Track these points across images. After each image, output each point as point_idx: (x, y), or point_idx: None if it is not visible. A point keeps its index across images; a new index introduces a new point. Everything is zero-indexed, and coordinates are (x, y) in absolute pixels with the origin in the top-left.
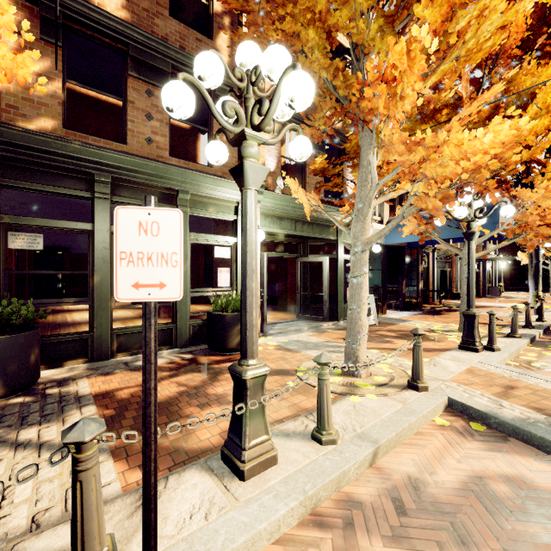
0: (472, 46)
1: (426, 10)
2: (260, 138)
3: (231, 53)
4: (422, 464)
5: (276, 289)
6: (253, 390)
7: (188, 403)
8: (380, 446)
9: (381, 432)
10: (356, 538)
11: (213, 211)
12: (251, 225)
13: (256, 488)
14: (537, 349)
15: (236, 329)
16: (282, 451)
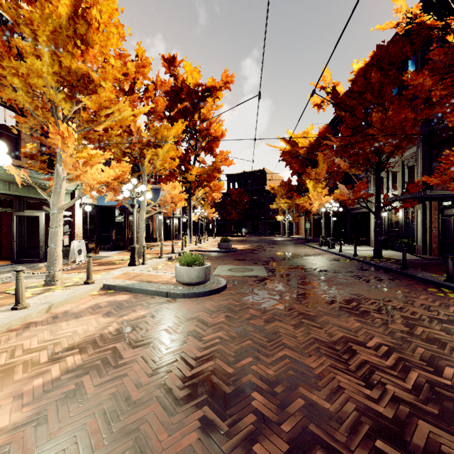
0: (121, 118)
1: (88, 102)
2: None
3: None
4: (75, 306)
5: None
6: None
7: None
8: (53, 304)
9: (57, 300)
10: (30, 329)
11: None
12: None
13: None
14: (168, 262)
15: None
16: None
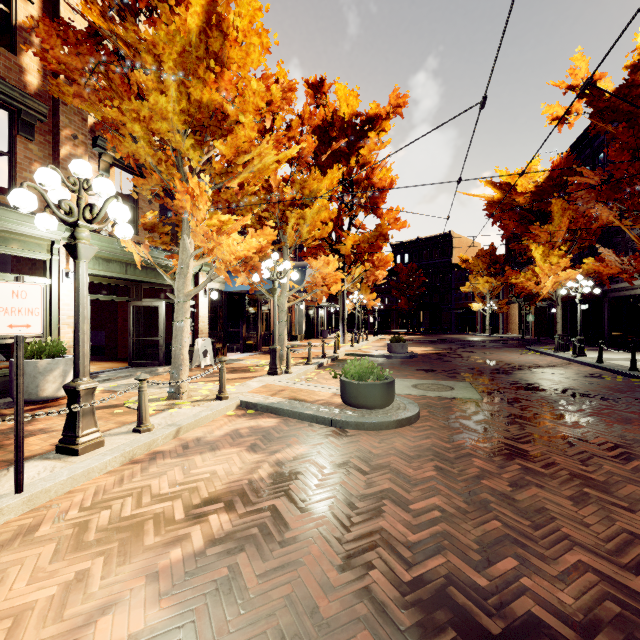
0: (261, 167)
1: (222, 147)
2: (91, 227)
3: (42, 76)
4: (208, 432)
5: (102, 338)
6: (85, 398)
7: (5, 438)
8: (182, 427)
9: (185, 421)
10: (156, 461)
11: (18, 248)
12: (84, 286)
13: (89, 456)
14: (319, 370)
15: (53, 375)
16: (109, 441)
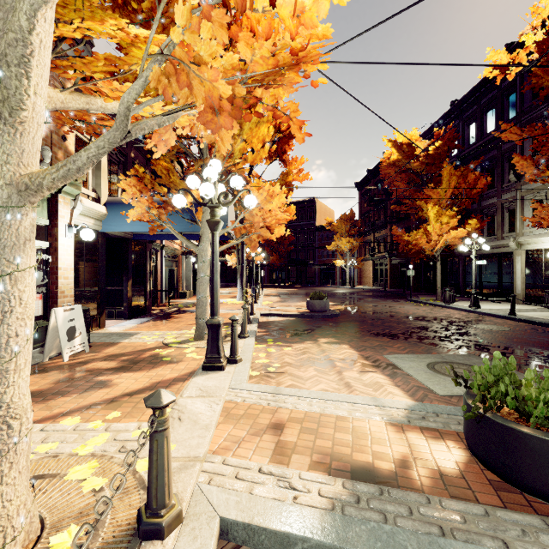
0: None
1: None
2: None
3: None
4: None
5: None
6: None
7: None
8: None
9: None
10: None
11: None
12: None
13: None
14: (263, 346)
15: None
16: None
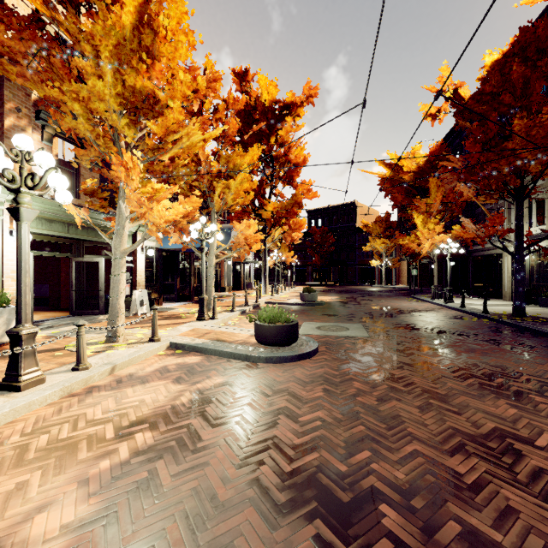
0: (189, 144)
1: (154, 126)
2: (32, 193)
3: None
4: (140, 368)
5: (46, 290)
6: (27, 341)
7: None
8: (117, 365)
9: (120, 360)
10: (92, 394)
11: None
12: (26, 244)
13: (31, 391)
14: (242, 316)
15: None
16: (50, 378)
